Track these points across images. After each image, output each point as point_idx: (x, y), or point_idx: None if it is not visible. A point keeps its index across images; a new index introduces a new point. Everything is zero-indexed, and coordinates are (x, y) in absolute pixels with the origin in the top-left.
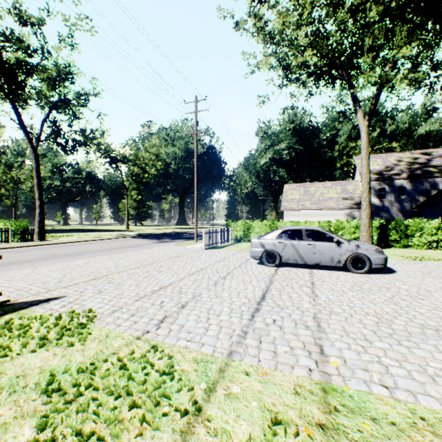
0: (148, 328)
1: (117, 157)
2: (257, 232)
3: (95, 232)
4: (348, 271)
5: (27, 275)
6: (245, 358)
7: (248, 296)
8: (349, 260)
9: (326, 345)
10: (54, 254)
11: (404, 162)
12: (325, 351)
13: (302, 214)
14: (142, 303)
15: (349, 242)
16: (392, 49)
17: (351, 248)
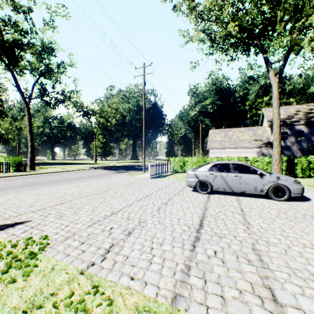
0: (94, 259)
1: (88, 111)
2: (190, 165)
3: (72, 165)
4: (269, 198)
5: (7, 200)
6: (191, 307)
7: (187, 223)
8: (270, 189)
9: (276, 288)
10: (36, 182)
11: (302, 112)
12: (278, 298)
13: (223, 152)
14: (94, 229)
15: (271, 174)
16: (296, 22)
17: (273, 180)
